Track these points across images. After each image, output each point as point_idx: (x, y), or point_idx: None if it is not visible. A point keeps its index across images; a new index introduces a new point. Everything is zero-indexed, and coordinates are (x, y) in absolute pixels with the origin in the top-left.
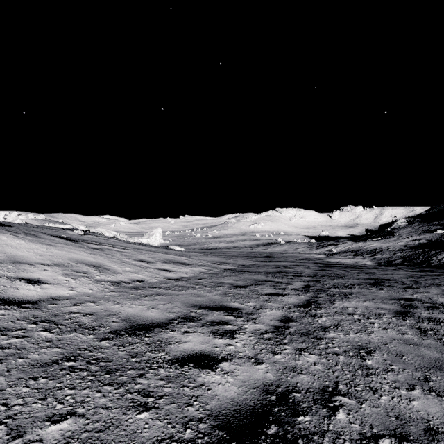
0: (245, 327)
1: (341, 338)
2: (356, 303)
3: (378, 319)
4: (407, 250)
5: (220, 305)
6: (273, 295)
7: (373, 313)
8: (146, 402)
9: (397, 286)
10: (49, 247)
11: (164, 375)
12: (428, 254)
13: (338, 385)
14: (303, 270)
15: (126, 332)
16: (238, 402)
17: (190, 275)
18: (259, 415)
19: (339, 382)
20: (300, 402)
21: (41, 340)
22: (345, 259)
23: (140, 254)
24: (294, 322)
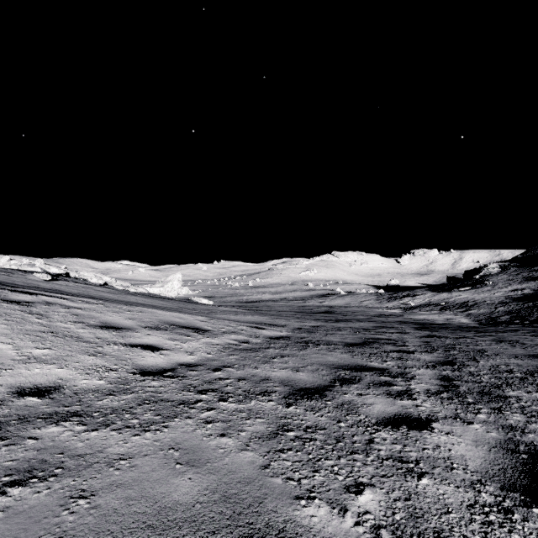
0: None
1: None
2: None
3: None
4: (511, 302)
5: None
6: (403, 424)
7: None
8: None
9: None
10: None
11: None
12: None
13: None
14: (401, 337)
15: None
16: None
17: (199, 358)
18: None
19: None
20: None
21: None
22: (431, 316)
23: (112, 313)
24: None
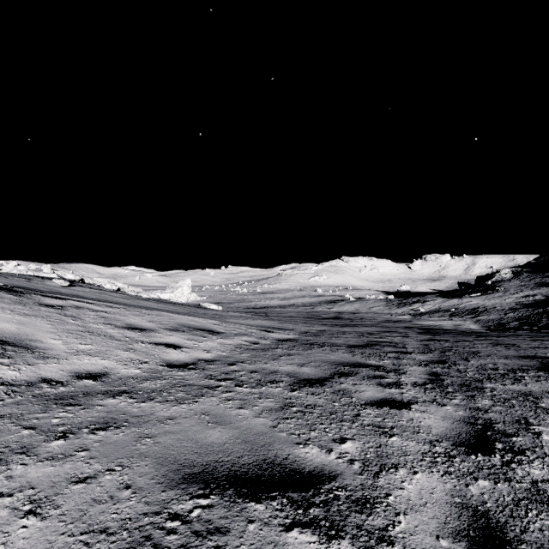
0: None
1: None
2: None
3: None
4: (521, 309)
5: (271, 463)
6: (386, 405)
7: None
8: None
9: None
10: None
11: None
12: None
13: None
14: (403, 340)
15: None
16: None
17: (215, 355)
18: None
19: None
20: None
21: None
22: (440, 322)
23: (134, 316)
24: (515, 544)
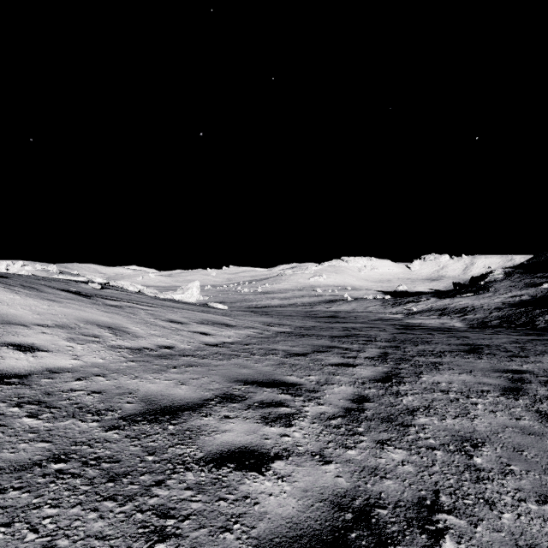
0: (305, 410)
1: (436, 426)
2: (450, 376)
3: (481, 398)
4: (506, 308)
5: (273, 379)
6: (341, 365)
7: (474, 390)
8: (162, 527)
9: (500, 354)
10: (52, 303)
11: (192, 482)
12: (532, 313)
13: (440, 496)
14: (378, 333)
15: (144, 418)
16: (298, 523)
17: (234, 340)
18: (329, 545)
19: (440, 491)
20: (387, 523)
21: (23, 430)
22: (428, 320)
23: (170, 313)
24: (371, 402)
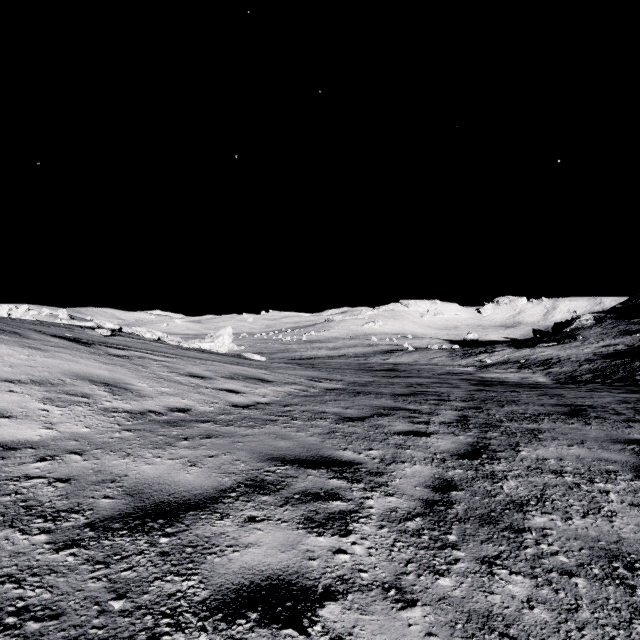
0: (368, 505)
1: (561, 530)
2: (557, 450)
3: (611, 483)
4: (598, 360)
5: (321, 456)
6: (411, 434)
7: (596, 470)
8: None
9: (612, 418)
10: (34, 352)
11: None
12: (631, 366)
13: None
14: (450, 390)
15: (124, 524)
16: None
17: (270, 400)
18: None
19: None
20: None
21: None
22: (506, 374)
23: (192, 366)
24: (459, 490)
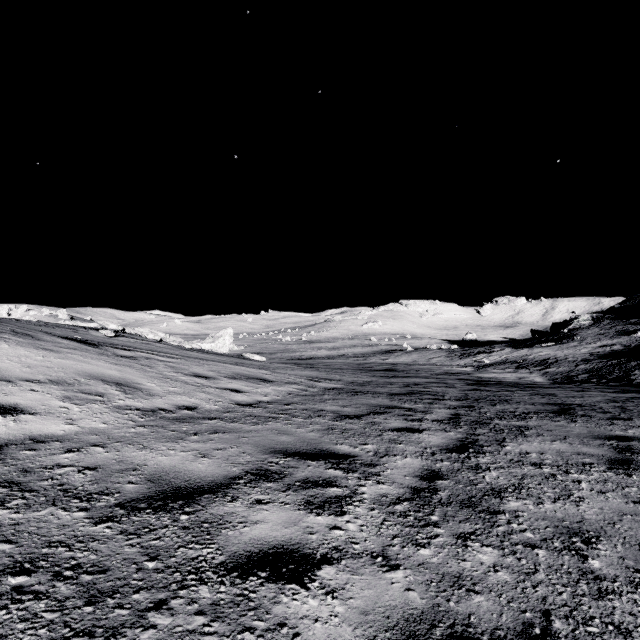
0: (362, 491)
1: (532, 512)
2: (540, 445)
3: (584, 474)
4: (595, 360)
5: (319, 450)
6: (404, 430)
7: (573, 462)
8: None
9: (597, 416)
10: (48, 353)
11: (206, 602)
12: (627, 366)
13: (552, 620)
14: (445, 390)
15: (149, 504)
16: None
17: (272, 398)
18: None
19: (551, 613)
20: None
21: None
22: (503, 374)
23: (196, 366)
24: (445, 479)
